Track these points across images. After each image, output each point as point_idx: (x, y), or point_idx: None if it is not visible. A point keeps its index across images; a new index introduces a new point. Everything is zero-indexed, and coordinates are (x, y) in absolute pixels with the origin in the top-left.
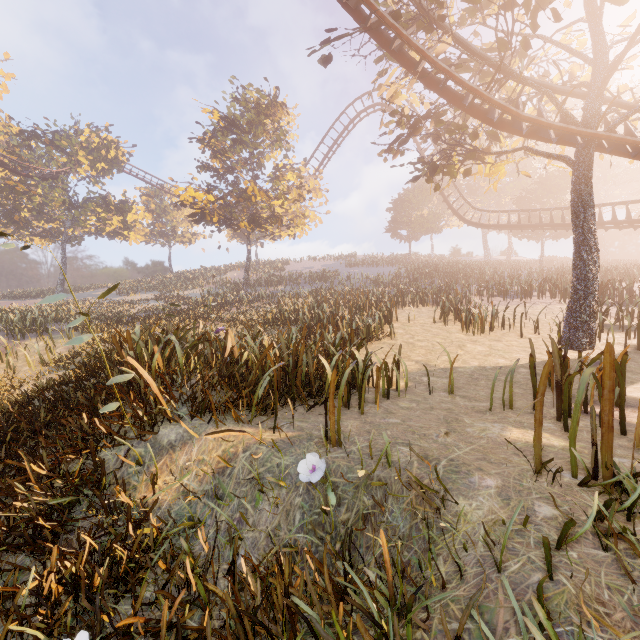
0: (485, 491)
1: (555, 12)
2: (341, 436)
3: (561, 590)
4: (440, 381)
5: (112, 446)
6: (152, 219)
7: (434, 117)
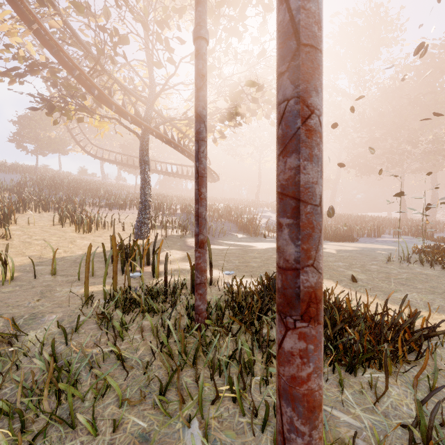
0: (50, 322)
1: (125, 53)
2: None
3: (70, 347)
4: (48, 268)
5: None
6: None
7: (50, 70)
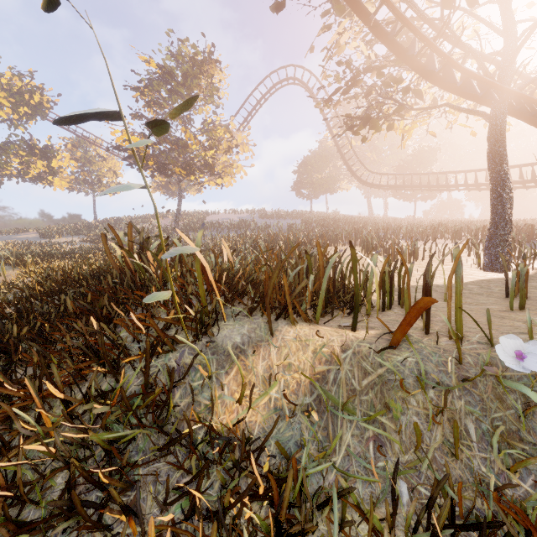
0: None
1: None
2: (431, 330)
3: None
4: (416, 294)
5: (161, 352)
6: (77, 167)
7: (378, 68)
